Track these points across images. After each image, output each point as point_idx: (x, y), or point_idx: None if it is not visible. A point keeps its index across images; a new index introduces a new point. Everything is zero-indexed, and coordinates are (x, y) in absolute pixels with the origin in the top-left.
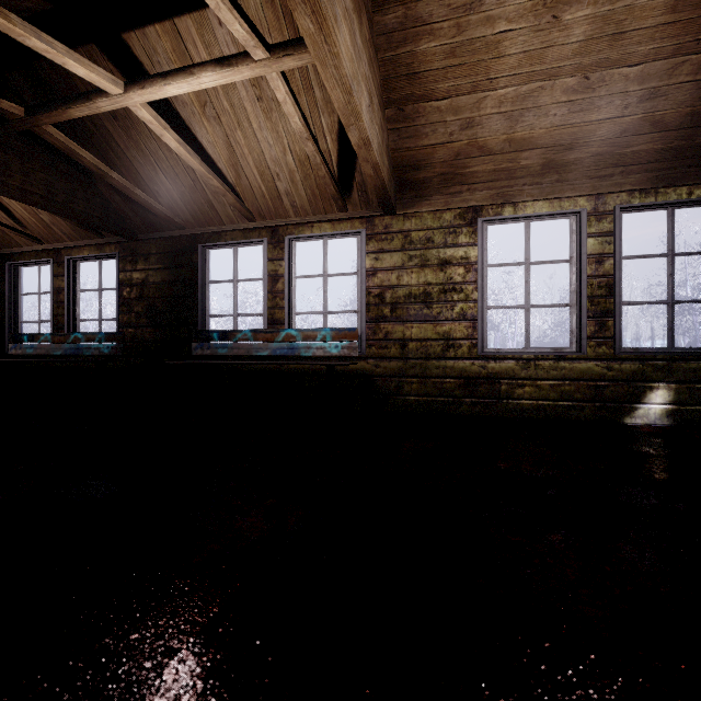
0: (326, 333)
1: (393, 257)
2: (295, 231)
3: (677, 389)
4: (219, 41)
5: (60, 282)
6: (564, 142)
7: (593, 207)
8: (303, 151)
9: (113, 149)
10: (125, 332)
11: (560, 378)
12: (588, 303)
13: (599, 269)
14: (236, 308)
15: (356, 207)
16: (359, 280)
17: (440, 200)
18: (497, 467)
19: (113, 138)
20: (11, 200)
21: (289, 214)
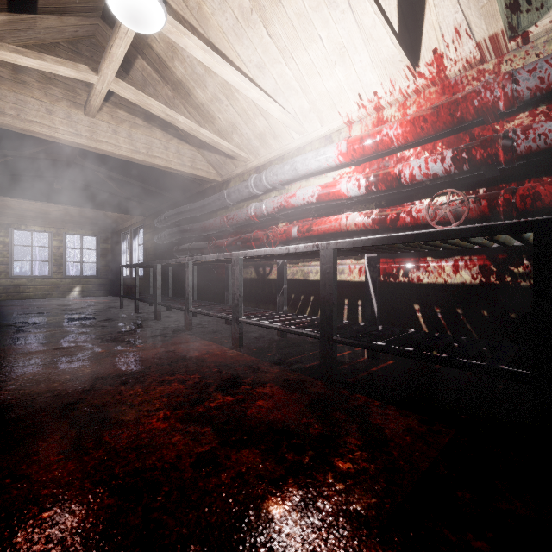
0: None
1: None
2: None
3: (83, 287)
4: None
5: None
6: (43, 212)
7: (56, 231)
8: None
9: None
10: None
11: (45, 285)
12: (55, 261)
13: (59, 251)
14: None
15: None
16: None
17: None
18: (7, 305)
19: None
20: None
21: None
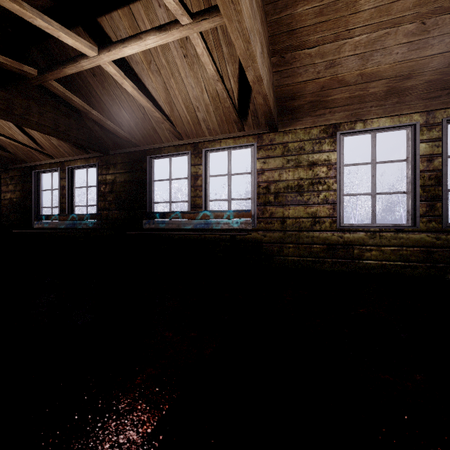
0: (230, 213)
1: (276, 161)
2: (209, 145)
3: None
4: (159, 18)
5: (64, 182)
6: (403, 74)
7: (424, 120)
8: (215, 91)
9: (93, 96)
10: (102, 213)
11: (399, 245)
12: (421, 191)
13: (430, 166)
14: (170, 197)
15: (250, 128)
16: (252, 177)
17: (309, 121)
18: (358, 311)
19: (93, 89)
20: (34, 132)
21: (205, 134)
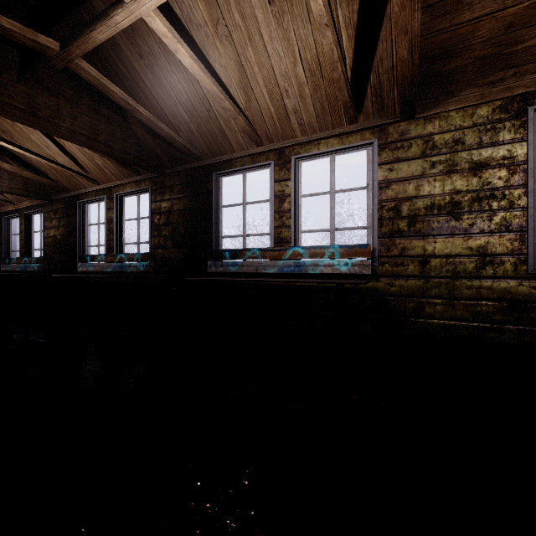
0: (335, 250)
1: (411, 166)
2: (301, 151)
3: None
4: None
5: (111, 213)
6: None
7: None
8: (315, 58)
9: (141, 90)
10: (156, 252)
11: None
12: None
13: None
14: (245, 229)
15: (367, 116)
16: (369, 195)
17: (473, 94)
18: None
19: (141, 78)
20: (75, 150)
21: (296, 133)
